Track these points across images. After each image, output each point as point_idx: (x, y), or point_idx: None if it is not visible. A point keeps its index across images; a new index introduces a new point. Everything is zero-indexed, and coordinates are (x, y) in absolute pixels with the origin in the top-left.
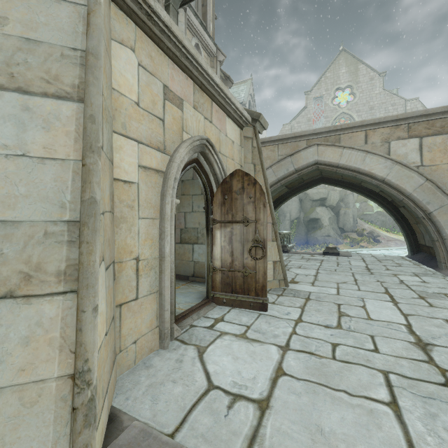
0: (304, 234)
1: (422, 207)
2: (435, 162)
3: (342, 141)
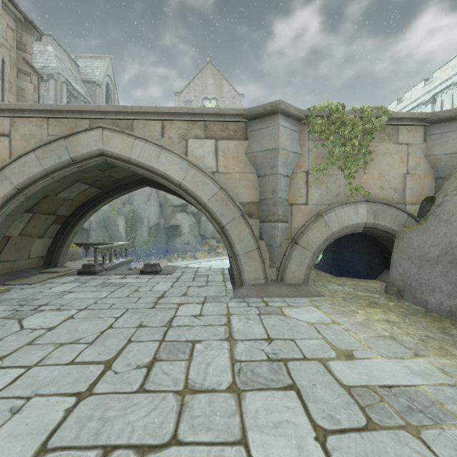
0: (165, 242)
1: (217, 219)
2: (229, 170)
3: (136, 128)
